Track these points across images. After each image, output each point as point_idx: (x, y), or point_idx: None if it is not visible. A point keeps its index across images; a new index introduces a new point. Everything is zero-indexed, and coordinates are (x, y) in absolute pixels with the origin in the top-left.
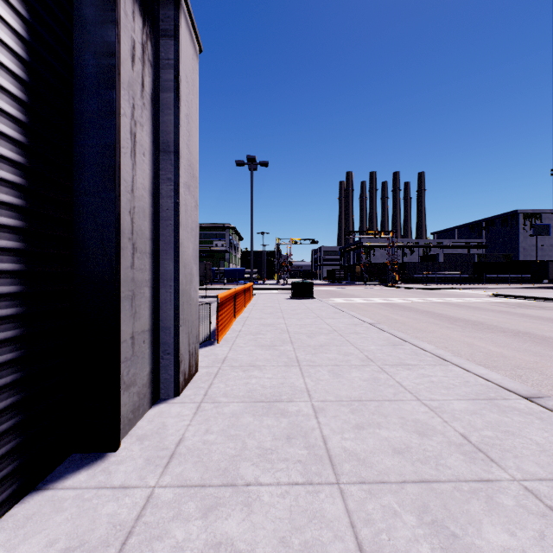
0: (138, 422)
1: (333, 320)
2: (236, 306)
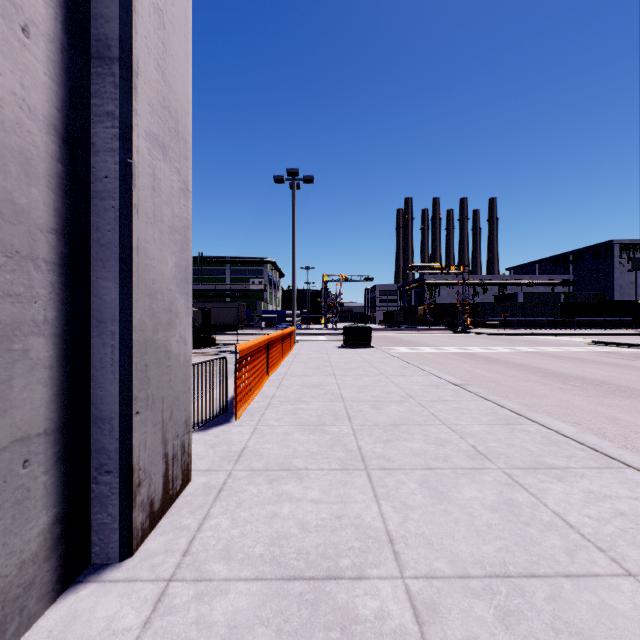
0: None
1: (404, 378)
2: (270, 358)
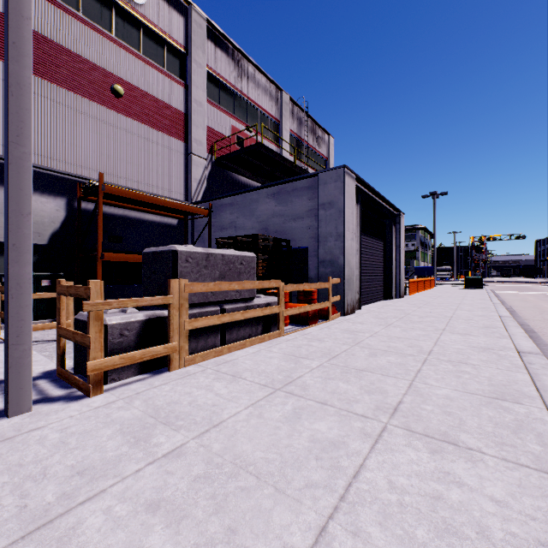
0: (393, 299)
1: (471, 295)
2: (418, 287)
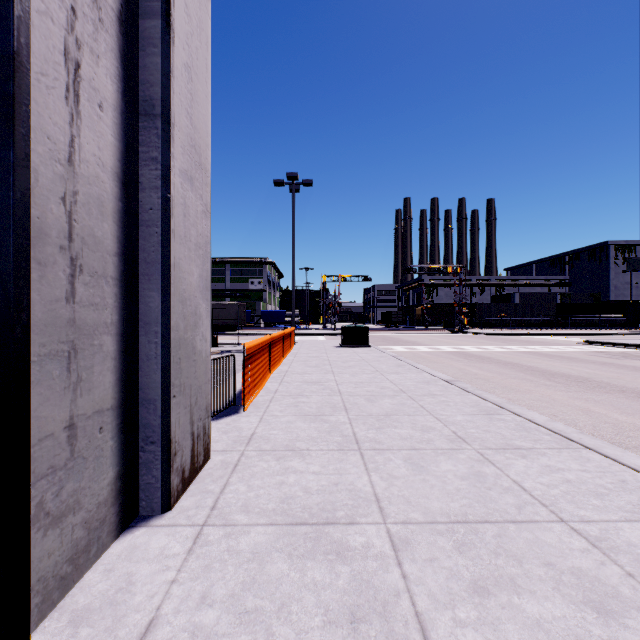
0: (86, 572)
1: (398, 375)
2: (272, 357)
